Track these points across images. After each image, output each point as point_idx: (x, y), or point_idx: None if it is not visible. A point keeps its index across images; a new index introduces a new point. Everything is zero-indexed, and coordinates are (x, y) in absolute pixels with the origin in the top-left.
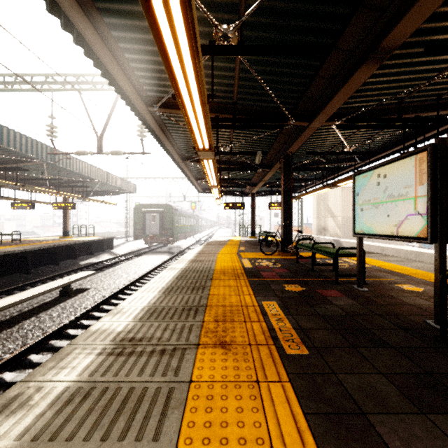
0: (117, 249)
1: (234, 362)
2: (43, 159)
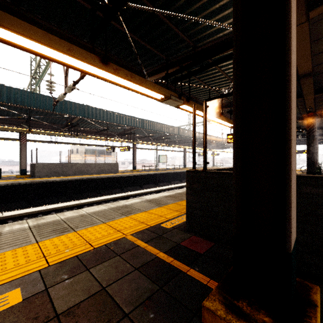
0: None
1: None
2: (217, 141)
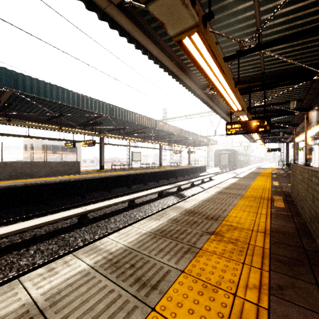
0: (208, 171)
1: (264, 176)
2: (195, 138)
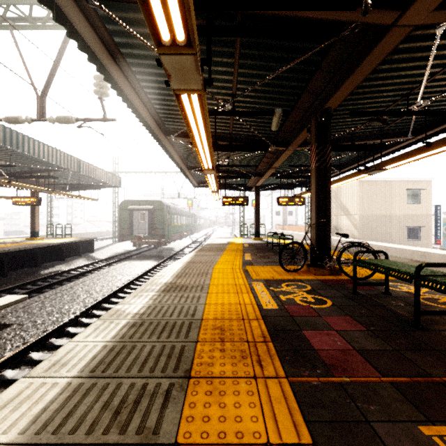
0: (99, 252)
1: None
2: None
